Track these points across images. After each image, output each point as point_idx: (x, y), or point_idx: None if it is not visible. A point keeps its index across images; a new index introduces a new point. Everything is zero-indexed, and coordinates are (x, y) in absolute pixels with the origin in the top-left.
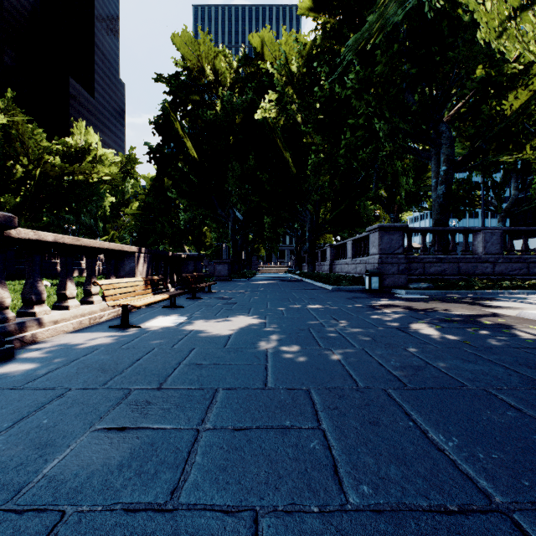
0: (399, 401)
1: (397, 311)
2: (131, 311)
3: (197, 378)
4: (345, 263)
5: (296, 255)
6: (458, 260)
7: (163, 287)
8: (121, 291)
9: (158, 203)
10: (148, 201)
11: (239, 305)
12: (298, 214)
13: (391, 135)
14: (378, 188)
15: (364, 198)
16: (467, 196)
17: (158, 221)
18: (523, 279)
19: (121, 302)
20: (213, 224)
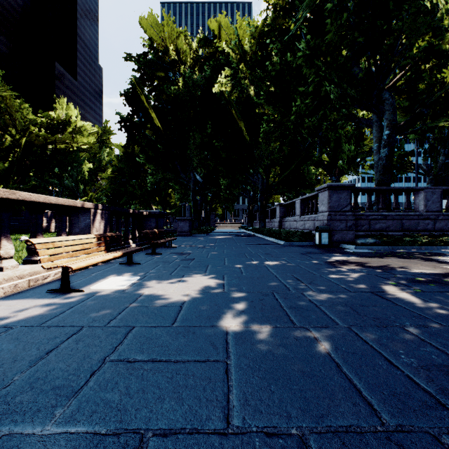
0: None
1: (359, 269)
2: (85, 269)
3: (118, 398)
4: (294, 220)
5: (248, 213)
6: (401, 217)
7: (119, 244)
8: (63, 250)
9: (129, 169)
10: (120, 166)
11: (196, 261)
12: (251, 177)
13: (340, 100)
14: (323, 153)
15: (310, 162)
16: (400, 161)
17: (129, 184)
18: None
19: (62, 263)
20: (176, 187)
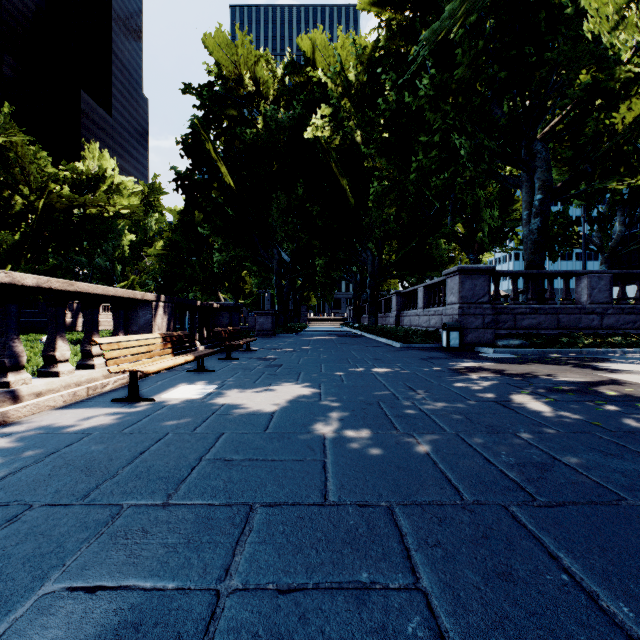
0: (533, 530)
1: (489, 377)
2: (146, 377)
3: (223, 484)
4: (415, 314)
5: (354, 305)
6: (557, 311)
7: (188, 346)
8: (129, 352)
9: (187, 242)
10: (175, 239)
11: (285, 368)
12: (357, 255)
13: (475, 155)
14: (456, 222)
15: (438, 234)
16: (563, 233)
17: (188, 263)
18: (637, 334)
19: (128, 367)
20: (253, 267)
